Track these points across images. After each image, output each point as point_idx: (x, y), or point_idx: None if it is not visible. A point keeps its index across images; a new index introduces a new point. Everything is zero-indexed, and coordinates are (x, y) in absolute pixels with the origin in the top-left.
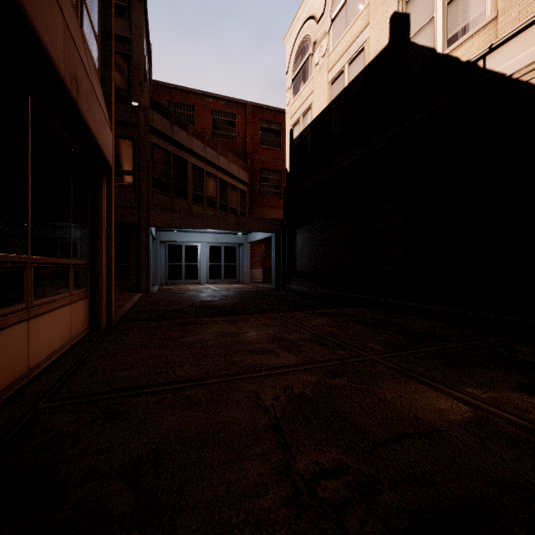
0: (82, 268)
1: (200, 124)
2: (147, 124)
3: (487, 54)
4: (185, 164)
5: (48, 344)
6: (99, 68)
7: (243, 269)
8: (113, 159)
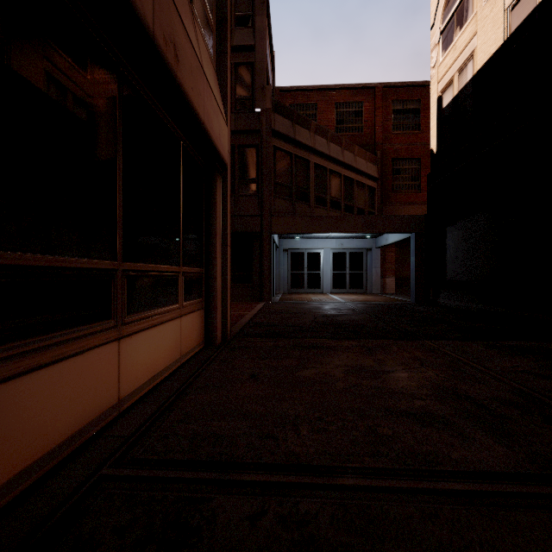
0: (195, 277)
1: (322, 122)
2: (269, 128)
3: None
4: (306, 164)
5: (149, 366)
6: (215, 57)
7: (371, 278)
8: (228, 155)
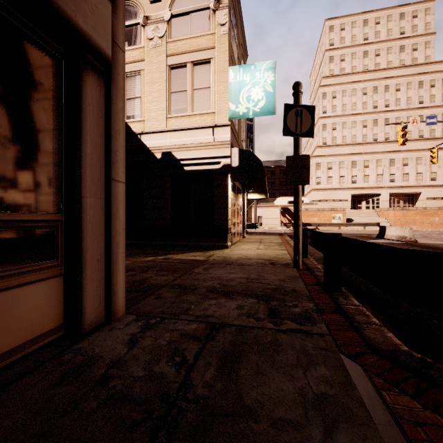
0: None
1: None
2: None
3: (141, 134)
4: None
5: None
6: None
7: None
8: None
